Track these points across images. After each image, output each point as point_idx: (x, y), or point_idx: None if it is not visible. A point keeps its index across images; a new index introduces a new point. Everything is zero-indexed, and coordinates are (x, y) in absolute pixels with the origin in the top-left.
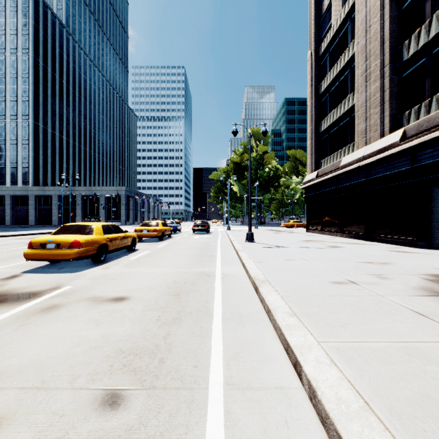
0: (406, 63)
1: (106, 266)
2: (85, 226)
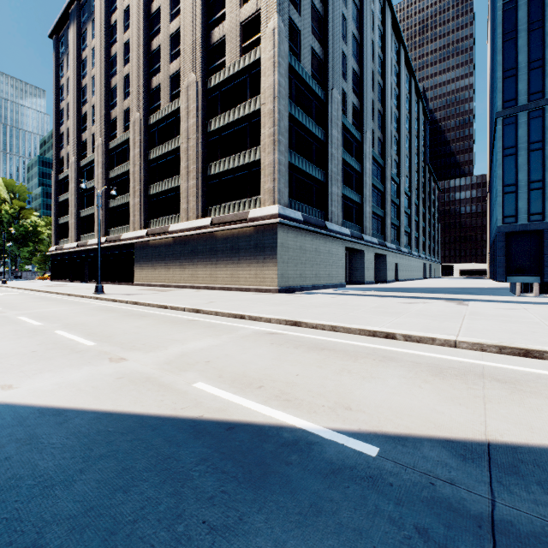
0: (82, 218)
1: None
2: None
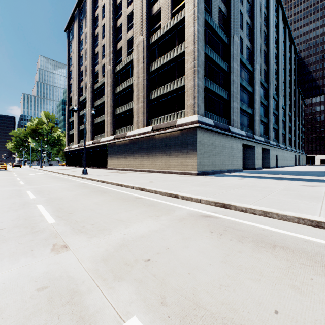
0: (81, 130)
1: (10, 170)
2: (2, 163)
